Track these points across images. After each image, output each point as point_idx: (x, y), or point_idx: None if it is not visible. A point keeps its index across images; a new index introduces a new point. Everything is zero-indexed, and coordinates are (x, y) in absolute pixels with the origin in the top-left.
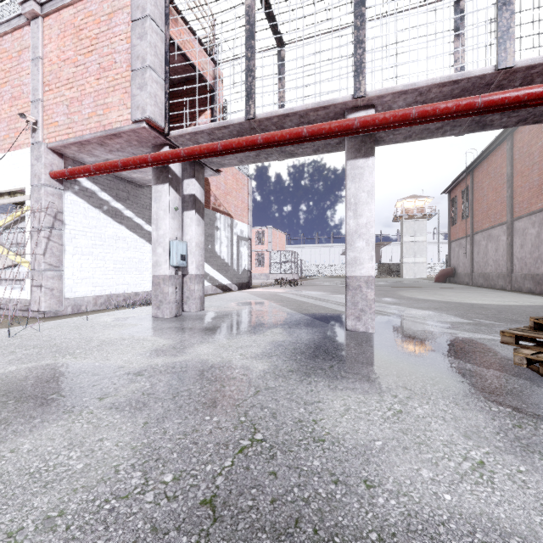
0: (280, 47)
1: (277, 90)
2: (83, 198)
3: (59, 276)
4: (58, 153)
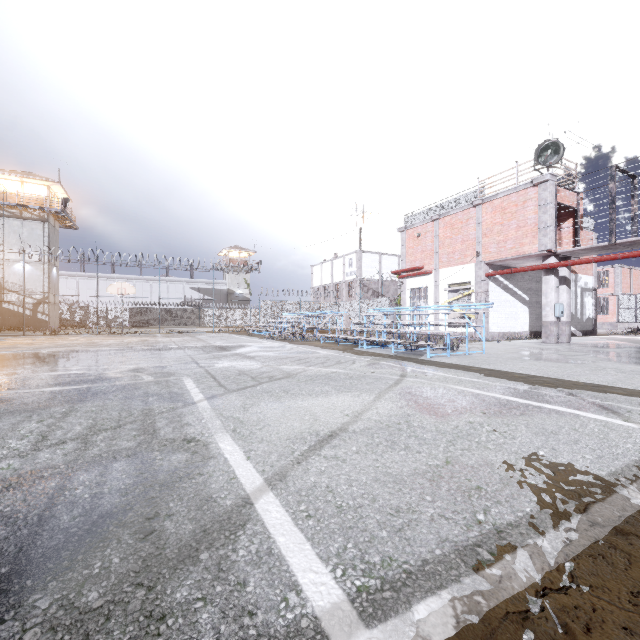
0: (633, 178)
1: (630, 228)
2: (494, 282)
3: (487, 322)
4: (487, 264)
